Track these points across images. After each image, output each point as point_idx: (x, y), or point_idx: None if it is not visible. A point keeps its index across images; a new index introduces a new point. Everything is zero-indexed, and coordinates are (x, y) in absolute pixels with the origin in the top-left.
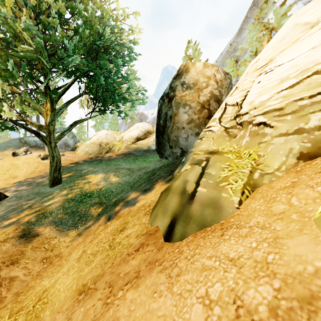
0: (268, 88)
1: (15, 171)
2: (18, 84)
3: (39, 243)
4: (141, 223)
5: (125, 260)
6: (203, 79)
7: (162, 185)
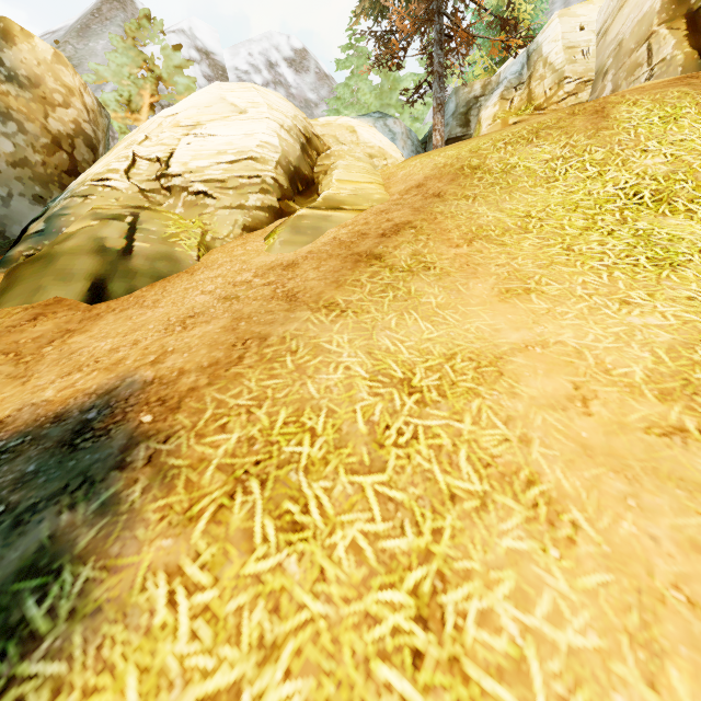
0: (204, 155)
1: None
2: None
3: None
4: None
5: (12, 331)
6: (56, 86)
7: None
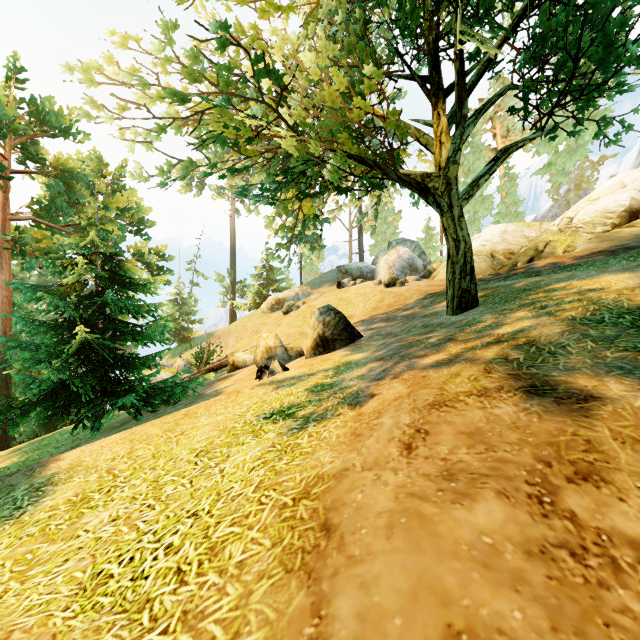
0: None
1: (347, 309)
2: (368, 123)
3: (633, 427)
4: None
5: None
6: None
7: None
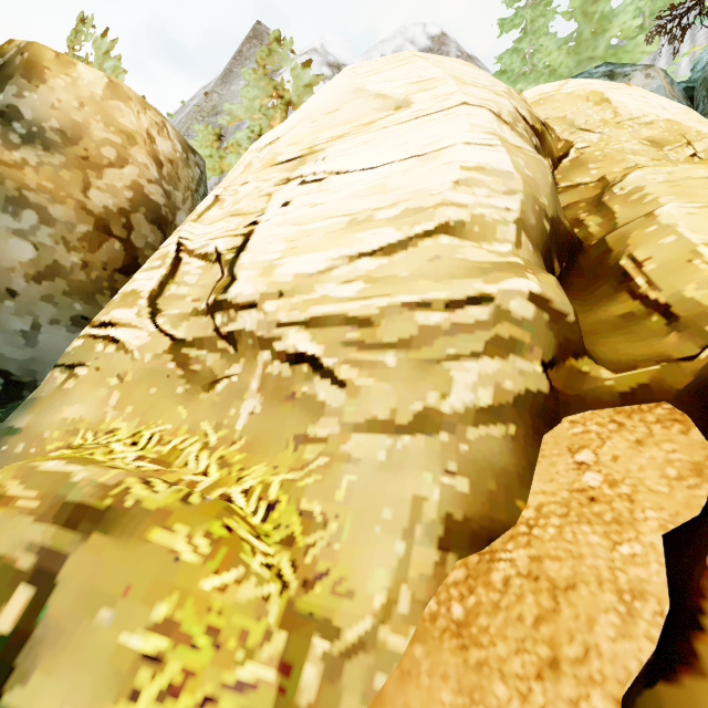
0: (316, 233)
1: None
2: None
3: None
4: None
5: None
6: (106, 134)
7: None
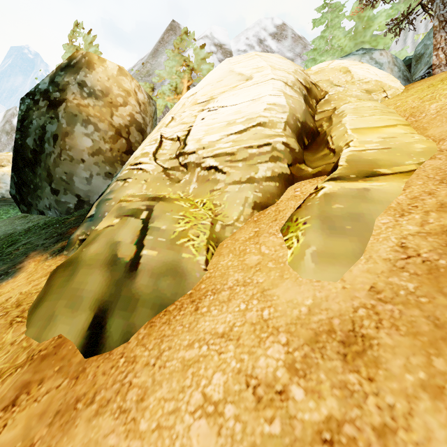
0: (215, 128)
1: None
2: None
3: None
4: (3, 345)
5: None
6: (118, 92)
7: (43, 260)
